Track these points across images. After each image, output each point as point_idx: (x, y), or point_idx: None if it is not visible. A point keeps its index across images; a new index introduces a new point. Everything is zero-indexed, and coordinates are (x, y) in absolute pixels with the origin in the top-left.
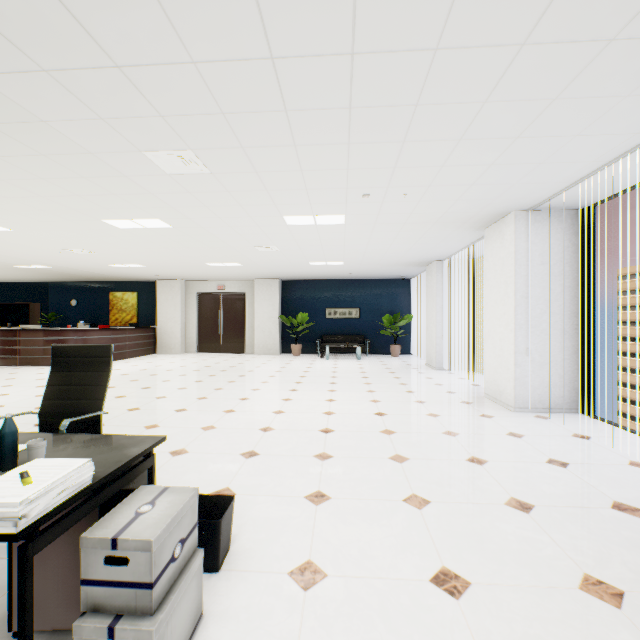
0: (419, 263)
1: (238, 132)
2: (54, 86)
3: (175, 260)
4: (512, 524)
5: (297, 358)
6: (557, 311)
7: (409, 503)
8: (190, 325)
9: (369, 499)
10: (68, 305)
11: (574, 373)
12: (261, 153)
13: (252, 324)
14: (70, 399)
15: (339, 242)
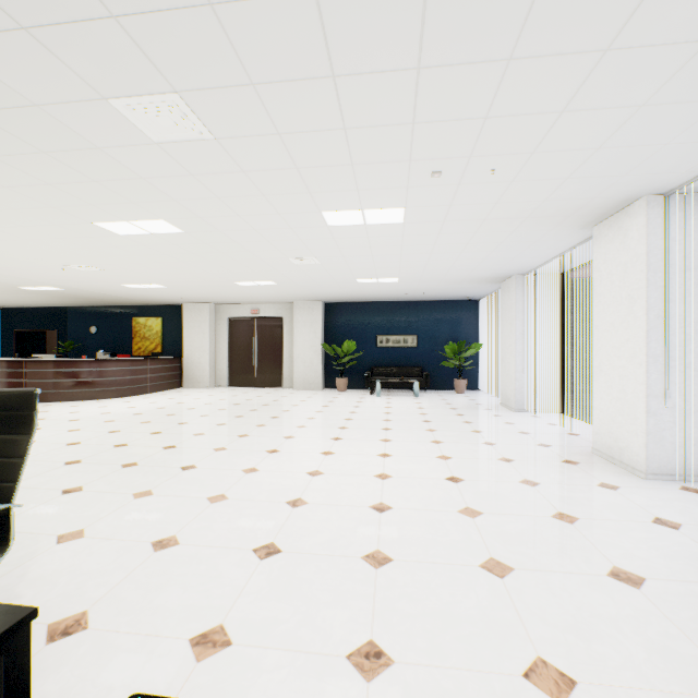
0: (493, 279)
1: (241, 49)
2: None
3: (197, 278)
4: None
5: (342, 394)
6: None
7: (537, 684)
8: (220, 355)
9: (461, 669)
10: (87, 332)
11: None
12: (282, 95)
13: (290, 354)
14: None
15: (394, 250)
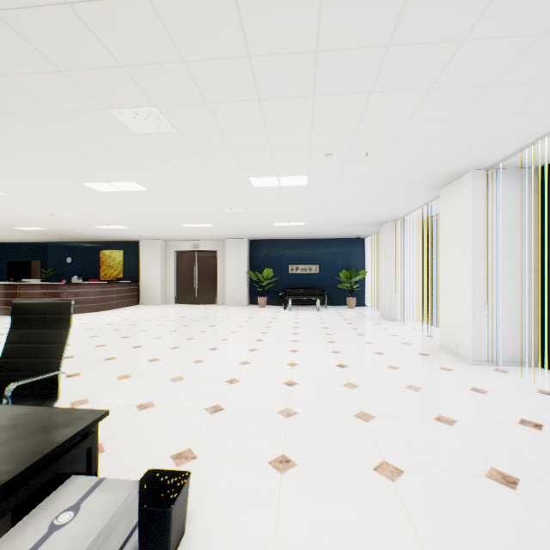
0: (374, 223)
1: (201, 84)
2: (6, 31)
3: (154, 222)
4: (500, 504)
5: (263, 309)
6: (515, 267)
7: (380, 473)
8: (169, 280)
9: (337, 467)
10: (64, 262)
11: (532, 327)
12: (225, 109)
13: (223, 279)
14: (28, 357)
15: (301, 203)
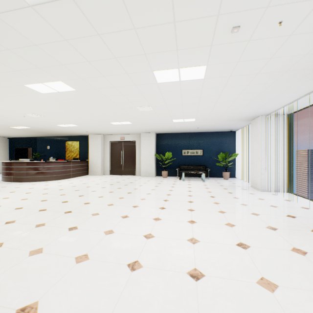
0: (247, 118)
1: None
2: None
3: (91, 120)
4: None
5: (165, 179)
6: None
7: None
8: (106, 159)
9: None
10: (46, 149)
11: None
12: None
13: (139, 159)
14: None
15: (195, 100)
